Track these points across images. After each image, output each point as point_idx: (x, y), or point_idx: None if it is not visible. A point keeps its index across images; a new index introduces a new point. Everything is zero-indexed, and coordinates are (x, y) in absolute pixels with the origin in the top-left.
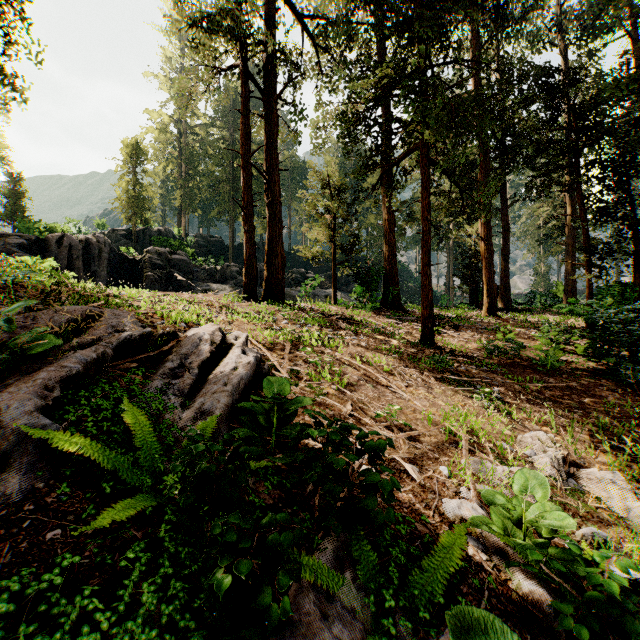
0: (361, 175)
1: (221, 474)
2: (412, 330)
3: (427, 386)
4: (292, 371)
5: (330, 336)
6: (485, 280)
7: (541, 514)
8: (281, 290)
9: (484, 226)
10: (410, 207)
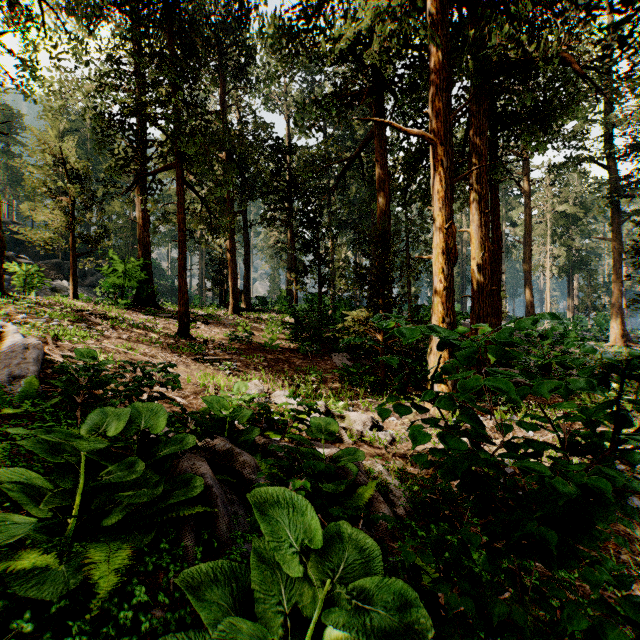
0: (119, 176)
1: (90, 381)
2: (169, 325)
3: (186, 365)
4: (64, 357)
5: (87, 330)
6: (231, 285)
7: (244, 397)
8: (0, 279)
9: (230, 240)
10: (164, 207)
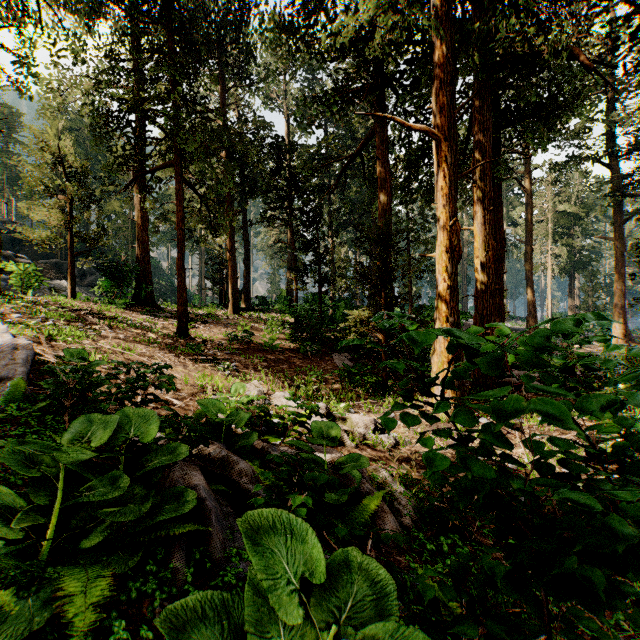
0: (116, 174)
1: (78, 383)
2: (168, 325)
3: (184, 365)
4: (58, 357)
5: (83, 330)
6: (231, 284)
7: (242, 399)
8: None
9: (230, 240)
10: (163, 206)
